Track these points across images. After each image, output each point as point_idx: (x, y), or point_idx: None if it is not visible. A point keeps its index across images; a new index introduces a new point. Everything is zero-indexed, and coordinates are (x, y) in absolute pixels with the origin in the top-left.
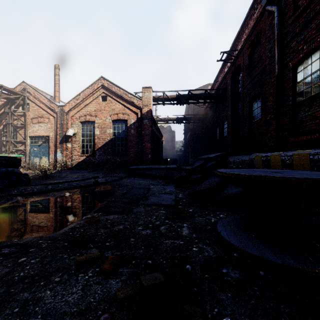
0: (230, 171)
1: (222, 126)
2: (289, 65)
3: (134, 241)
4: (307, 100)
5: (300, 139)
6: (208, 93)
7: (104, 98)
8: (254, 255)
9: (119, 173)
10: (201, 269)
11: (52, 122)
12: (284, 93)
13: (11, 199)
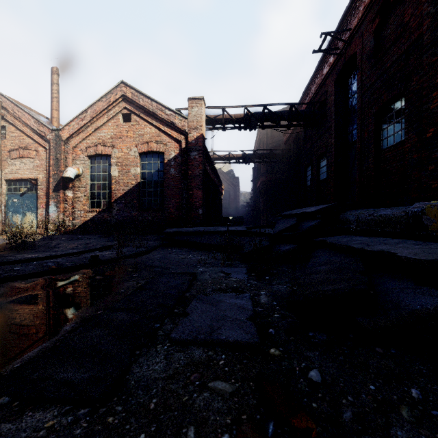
0: None
1: (317, 164)
2: None
3: None
4: None
5: None
6: (296, 109)
7: (126, 118)
8: None
9: (150, 239)
10: None
11: (43, 156)
12: None
13: None
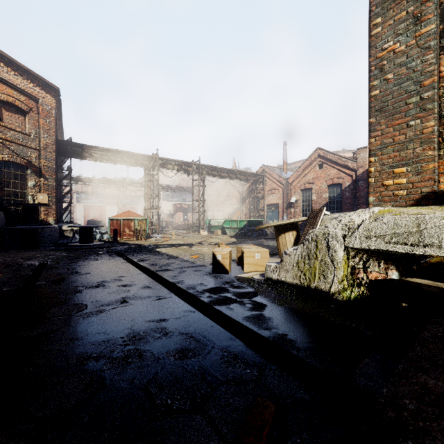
0: None
1: None
2: None
3: None
4: None
5: None
6: None
7: (320, 166)
8: None
9: None
10: None
11: (281, 192)
12: None
13: (261, 239)
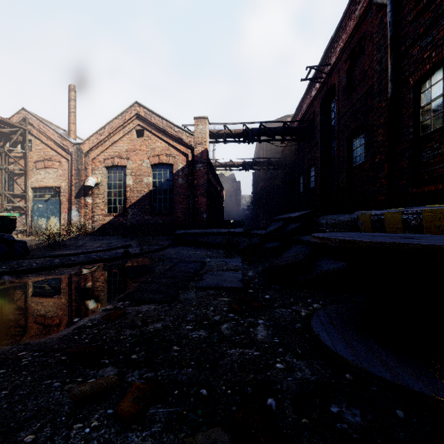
0: (335, 236)
1: (307, 174)
2: (408, 82)
3: (179, 351)
4: (437, 132)
5: (427, 190)
6: (288, 126)
7: (139, 133)
8: (381, 378)
9: (161, 240)
10: (293, 407)
11: (65, 167)
12: (401, 123)
13: None
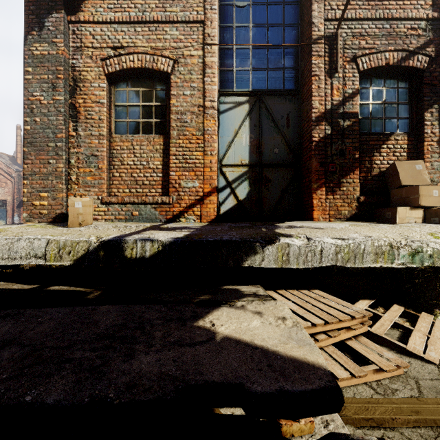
0: None
1: None
2: None
3: None
4: None
5: None
6: None
7: None
8: None
9: None
10: None
11: (10, 186)
12: None
13: None
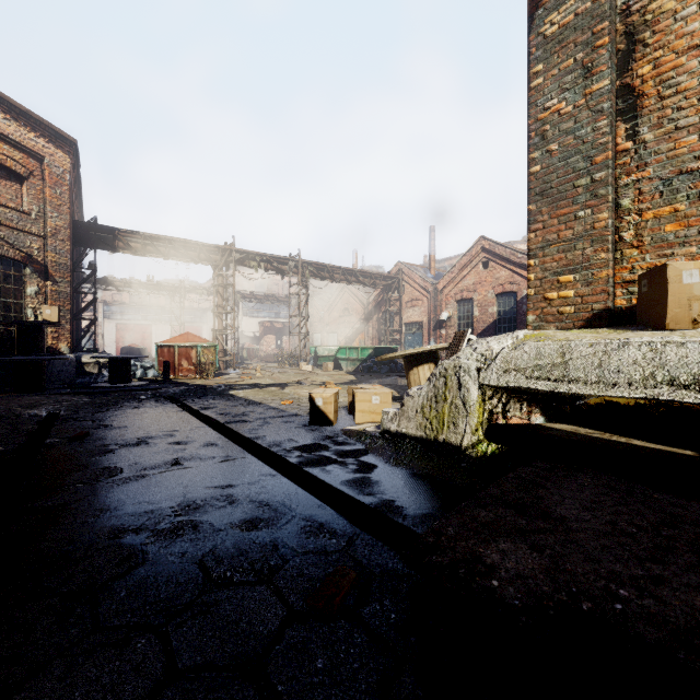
0: None
1: None
2: None
3: None
4: None
5: None
6: None
7: (486, 264)
8: None
9: None
10: None
11: (426, 304)
12: None
13: (393, 377)
